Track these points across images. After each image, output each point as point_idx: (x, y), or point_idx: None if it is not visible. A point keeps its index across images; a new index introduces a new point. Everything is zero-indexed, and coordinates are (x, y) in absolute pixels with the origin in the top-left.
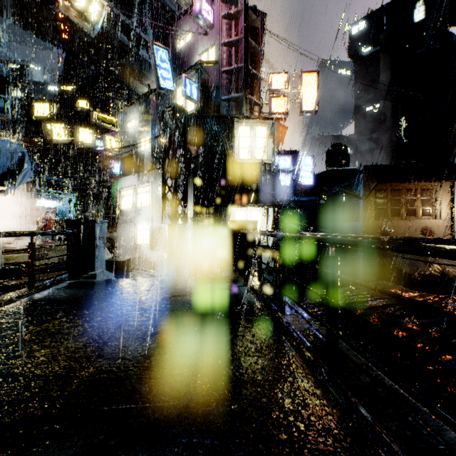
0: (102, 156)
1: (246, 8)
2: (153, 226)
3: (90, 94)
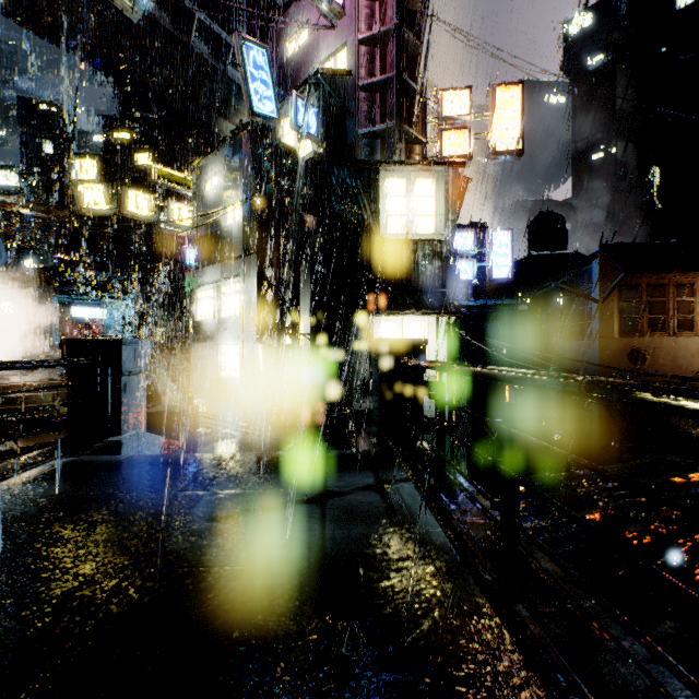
0: (173, 239)
1: None
2: (245, 349)
3: (154, 143)
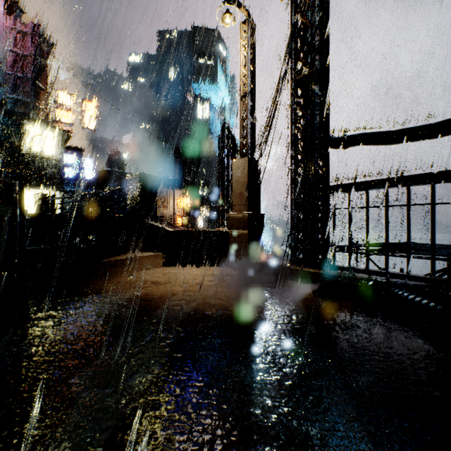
0: None
1: (33, 35)
2: None
3: None
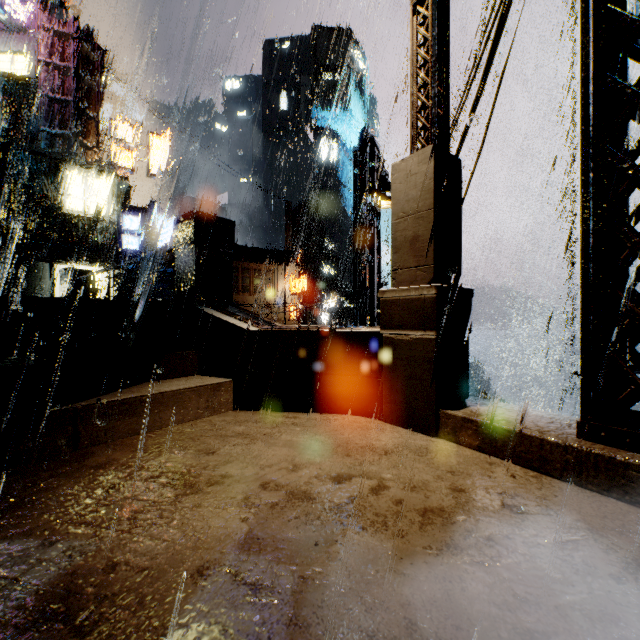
0: None
1: (76, 37)
2: None
3: None
